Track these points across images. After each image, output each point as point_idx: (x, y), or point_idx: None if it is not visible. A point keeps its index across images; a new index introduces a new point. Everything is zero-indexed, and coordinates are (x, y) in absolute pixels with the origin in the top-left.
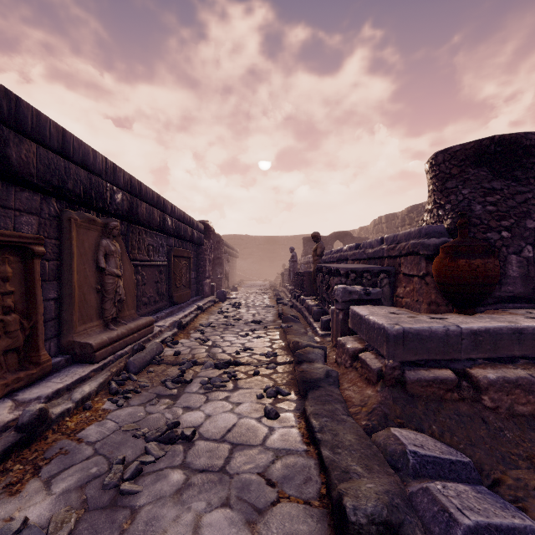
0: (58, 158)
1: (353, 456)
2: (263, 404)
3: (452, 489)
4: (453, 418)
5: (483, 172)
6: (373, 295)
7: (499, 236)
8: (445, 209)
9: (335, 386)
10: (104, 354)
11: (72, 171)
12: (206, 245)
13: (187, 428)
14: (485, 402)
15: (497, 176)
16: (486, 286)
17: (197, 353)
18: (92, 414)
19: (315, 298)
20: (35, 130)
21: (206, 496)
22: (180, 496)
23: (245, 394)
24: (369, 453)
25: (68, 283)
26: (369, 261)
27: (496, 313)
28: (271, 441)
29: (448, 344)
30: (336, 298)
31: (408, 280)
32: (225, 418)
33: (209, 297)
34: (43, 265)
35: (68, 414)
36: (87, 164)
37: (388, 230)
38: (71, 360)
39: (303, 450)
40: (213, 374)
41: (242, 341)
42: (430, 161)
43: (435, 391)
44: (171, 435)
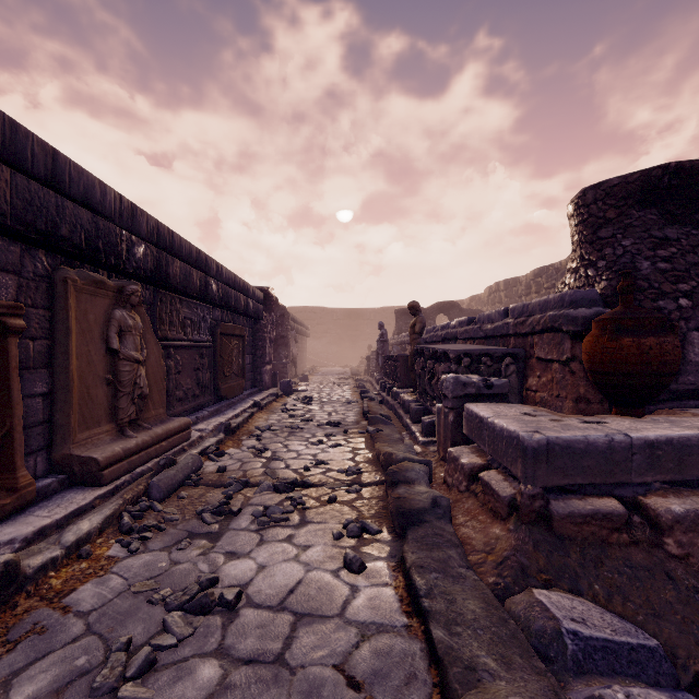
0: (45, 191)
1: (480, 638)
2: (342, 547)
3: None
4: (623, 572)
5: (652, 215)
6: (496, 388)
7: (675, 306)
8: (597, 267)
9: (446, 521)
10: (116, 473)
11: (68, 211)
12: (266, 319)
13: (229, 588)
14: (668, 547)
15: (671, 221)
16: (661, 376)
17: (250, 468)
18: (90, 564)
19: (413, 390)
20: (9, 149)
21: None
22: None
23: (316, 531)
24: (505, 633)
25: (63, 372)
26: (488, 340)
27: (673, 413)
28: (354, 610)
29: (612, 462)
30: (444, 392)
31: (544, 367)
32: (286, 570)
33: (270, 389)
34: (24, 346)
35: (54, 566)
36: (91, 202)
37: (508, 300)
38: (67, 482)
39: (402, 624)
40: (271, 501)
41: (313, 451)
42: (576, 201)
43: (596, 531)
44: (204, 600)
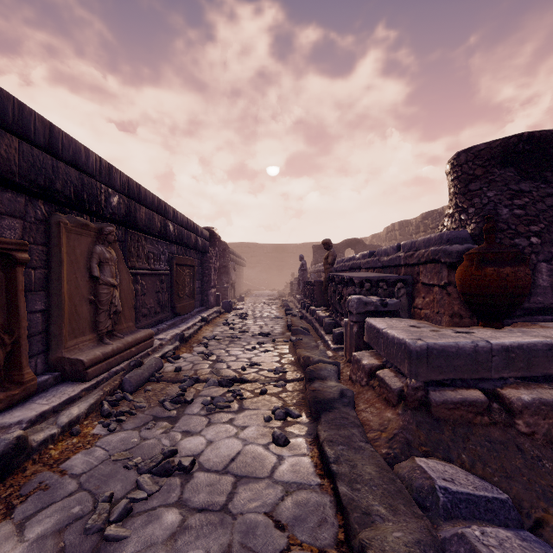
0: (44, 155)
1: (374, 492)
2: (271, 427)
3: (493, 536)
4: (484, 445)
5: (510, 173)
6: (390, 306)
7: (528, 243)
8: (468, 213)
9: (351, 407)
10: (97, 371)
11: (61, 171)
12: (212, 253)
13: (186, 457)
14: (519, 427)
15: (525, 178)
16: (516, 297)
17: (200, 368)
18: (80, 440)
19: (326, 308)
20: (17, 124)
21: (205, 543)
22: (175, 543)
23: (251, 416)
24: (393, 489)
25: (56, 294)
26: (385, 269)
27: (526, 326)
28: (280, 473)
29: (477, 362)
30: (350, 309)
31: (427, 290)
32: (228, 444)
33: (214, 307)
34: (28, 274)
35: (53, 440)
36: (78, 163)
37: (401, 237)
38: (60, 378)
39: (316, 483)
40: (216, 393)
41: (248, 355)
42: (452, 162)
43: (464, 415)
44: (167, 466)
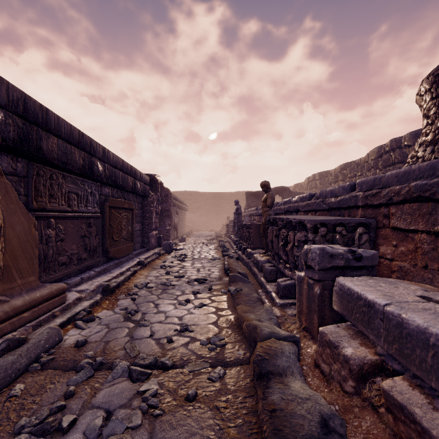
0: None
1: None
2: None
3: None
4: None
5: None
6: (365, 260)
7: None
8: None
9: None
10: None
11: None
12: (153, 197)
13: None
14: None
15: None
16: None
17: (113, 339)
18: None
19: (264, 252)
20: None
21: None
22: None
23: None
24: None
25: None
26: (331, 212)
27: None
28: None
29: None
30: (310, 263)
31: (402, 236)
32: None
33: (155, 248)
34: None
35: None
36: None
37: (321, 186)
38: None
39: None
40: (119, 399)
41: (179, 312)
42: (437, 72)
43: None
44: None
